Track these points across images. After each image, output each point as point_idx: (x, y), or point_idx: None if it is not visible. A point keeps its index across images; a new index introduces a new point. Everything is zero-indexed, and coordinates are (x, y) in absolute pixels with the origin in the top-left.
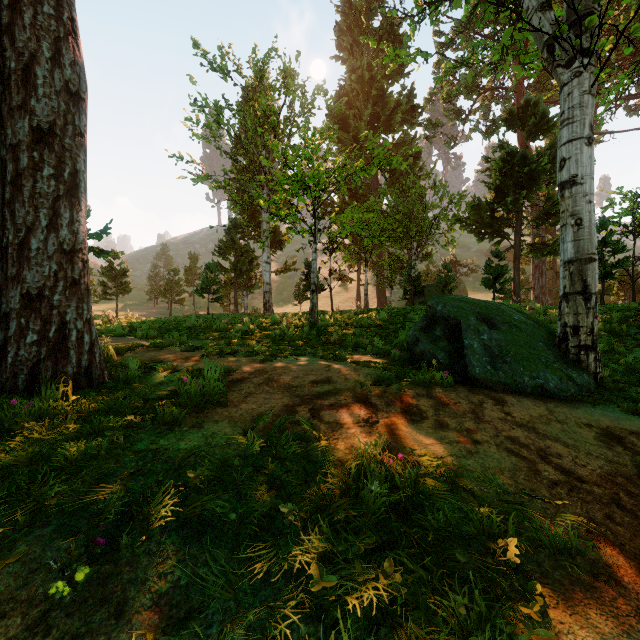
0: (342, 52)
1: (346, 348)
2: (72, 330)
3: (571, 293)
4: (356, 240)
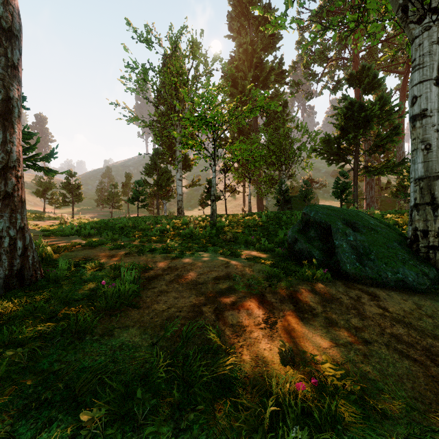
0: (232, 32)
1: (239, 244)
2: (4, 237)
3: (421, 204)
4: (242, 164)
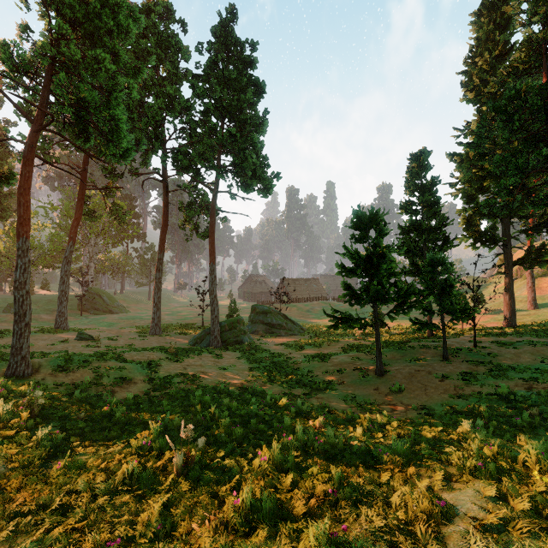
0: None
1: None
2: None
3: None
4: None
